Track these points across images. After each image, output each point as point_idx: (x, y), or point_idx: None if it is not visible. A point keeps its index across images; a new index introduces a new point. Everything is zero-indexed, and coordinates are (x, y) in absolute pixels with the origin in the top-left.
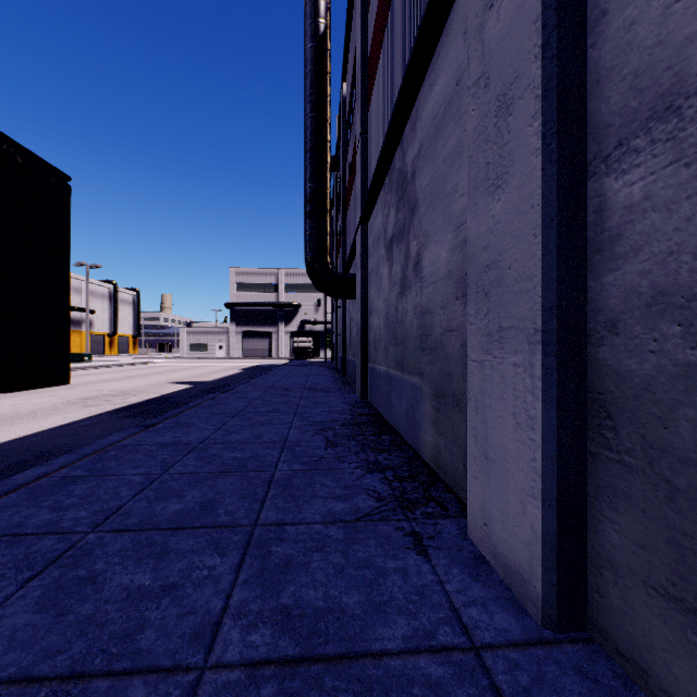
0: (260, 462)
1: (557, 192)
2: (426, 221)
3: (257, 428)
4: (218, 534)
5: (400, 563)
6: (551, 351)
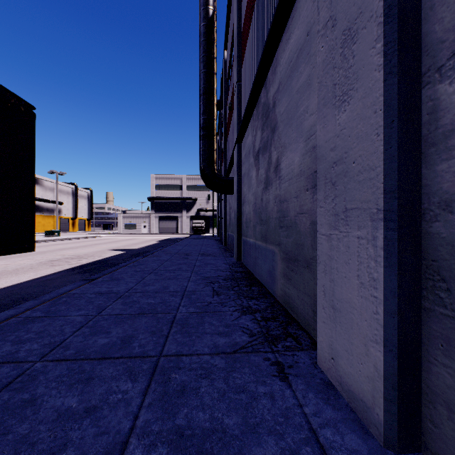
0: (166, 306)
1: (397, 98)
2: (283, 136)
3: (166, 281)
4: (132, 363)
5: (268, 388)
6: (392, 226)
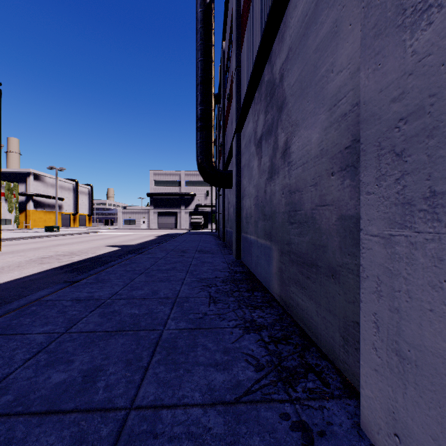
0: (152, 319)
1: None
2: (295, 112)
3: (156, 284)
4: (87, 423)
5: None
6: None
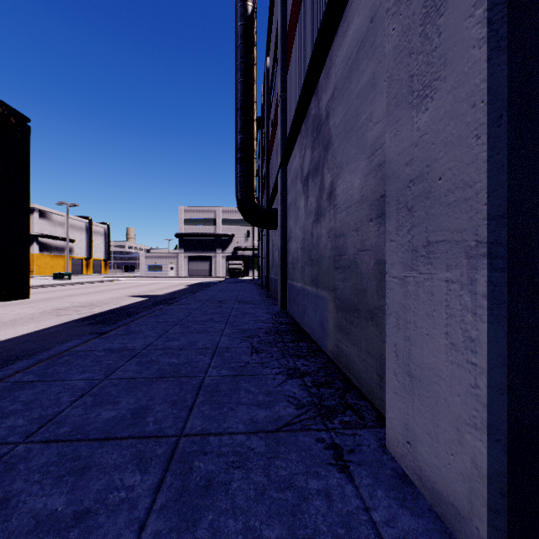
0: (193, 367)
1: (507, 83)
2: (339, 154)
3: (193, 335)
4: (143, 445)
5: (322, 483)
6: (500, 265)
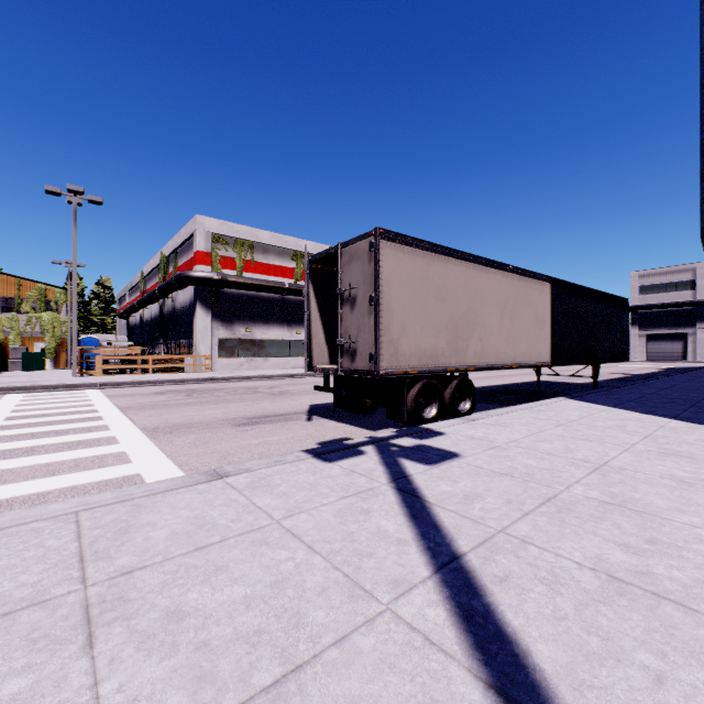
0: None
1: None
2: None
3: None
4: None
5: None
6: None
